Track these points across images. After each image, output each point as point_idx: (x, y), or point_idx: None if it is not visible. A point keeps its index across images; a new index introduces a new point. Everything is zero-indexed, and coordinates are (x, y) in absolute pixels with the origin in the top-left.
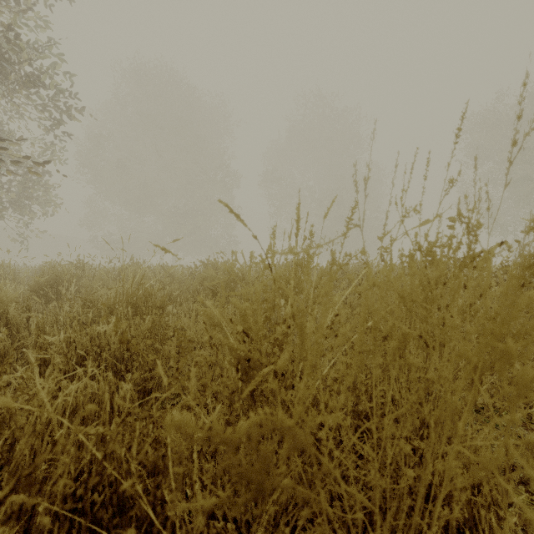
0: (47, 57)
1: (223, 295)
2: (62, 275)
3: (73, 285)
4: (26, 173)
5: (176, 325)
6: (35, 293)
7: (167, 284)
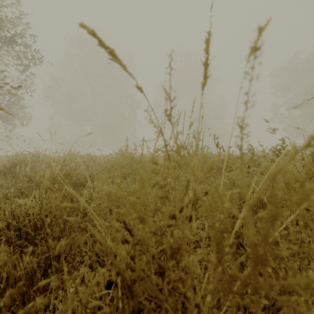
0: (19, 24)
1: (119, 175)
2: (22, 161)
3: (28, 167)
4: (9, 99)
5: (88, 197)
6: (2, 172)
7: (90, 167)
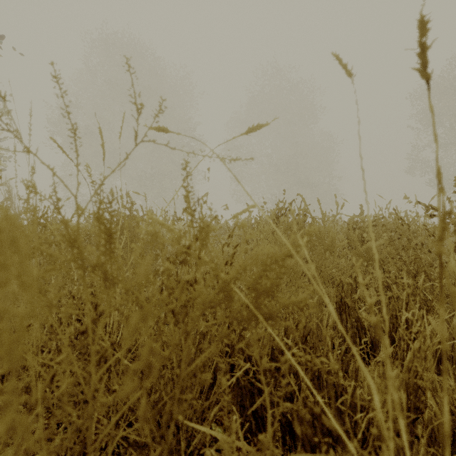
0: None
1: None
2: None
3: None
4: None
5: None
6: None
7: None
